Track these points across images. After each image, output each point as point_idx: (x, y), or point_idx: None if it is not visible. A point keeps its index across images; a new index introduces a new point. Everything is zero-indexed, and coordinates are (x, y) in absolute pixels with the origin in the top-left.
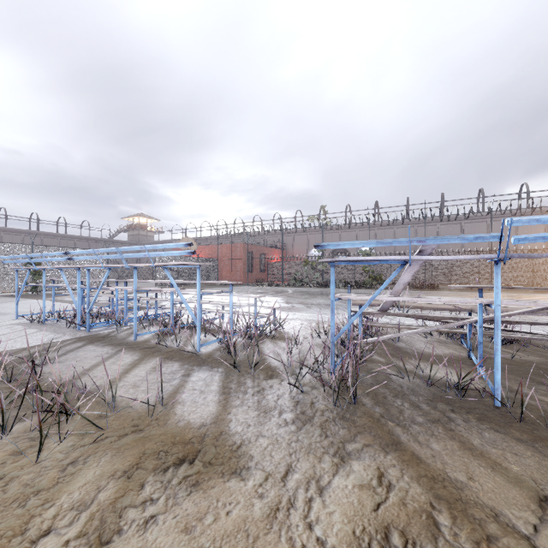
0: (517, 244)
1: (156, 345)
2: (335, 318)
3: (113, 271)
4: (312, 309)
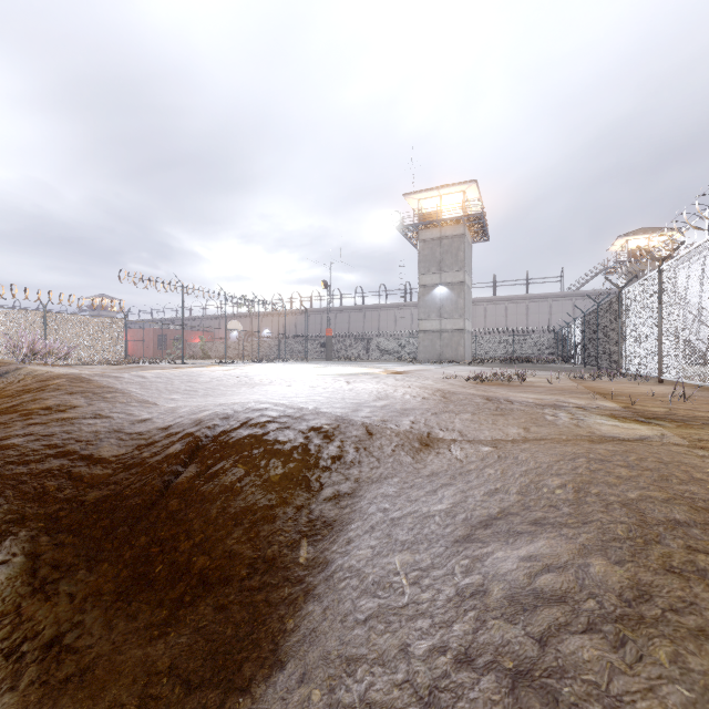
0: (349, 330)
1: None
2: None
3: None
4: None
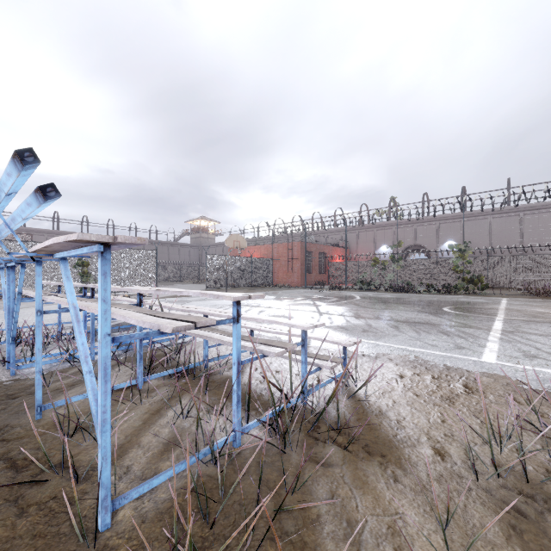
0: None
1: (47, 452)
2: (465, 363)
3: (176, 273)
4: (403, 333)
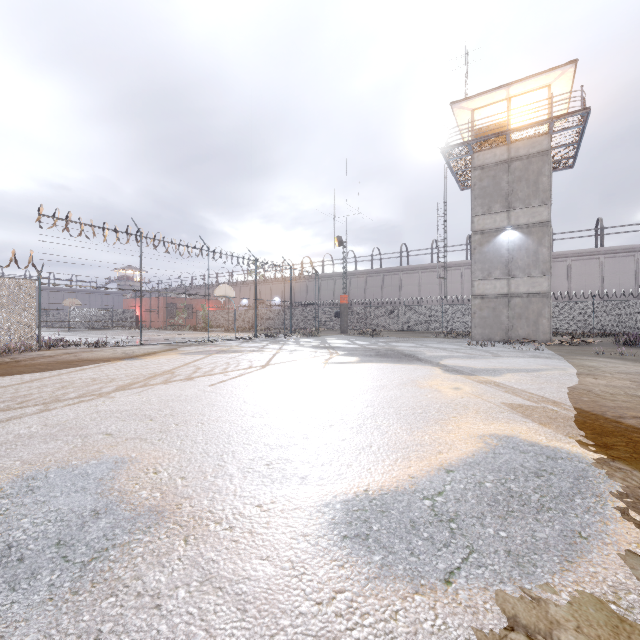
0: (365, 297)
1: None
2: None
3: None
4: None
